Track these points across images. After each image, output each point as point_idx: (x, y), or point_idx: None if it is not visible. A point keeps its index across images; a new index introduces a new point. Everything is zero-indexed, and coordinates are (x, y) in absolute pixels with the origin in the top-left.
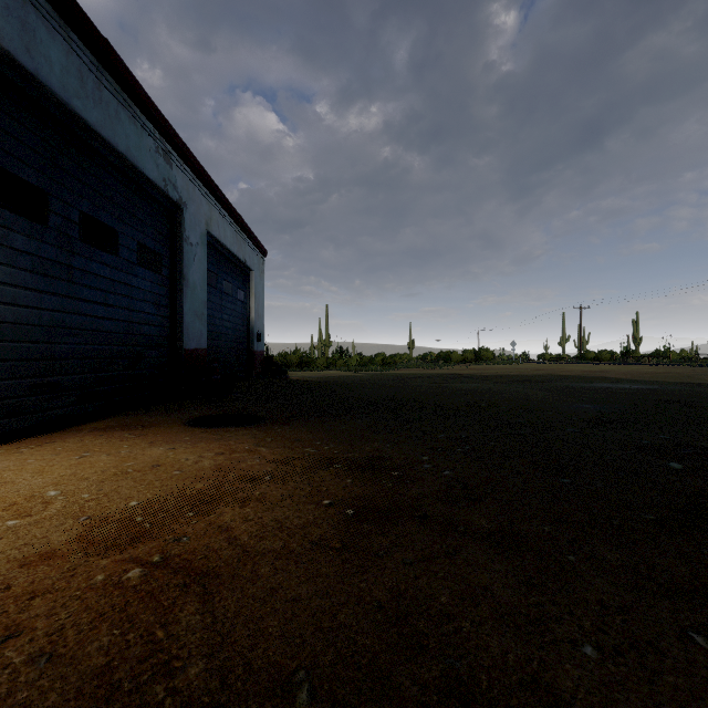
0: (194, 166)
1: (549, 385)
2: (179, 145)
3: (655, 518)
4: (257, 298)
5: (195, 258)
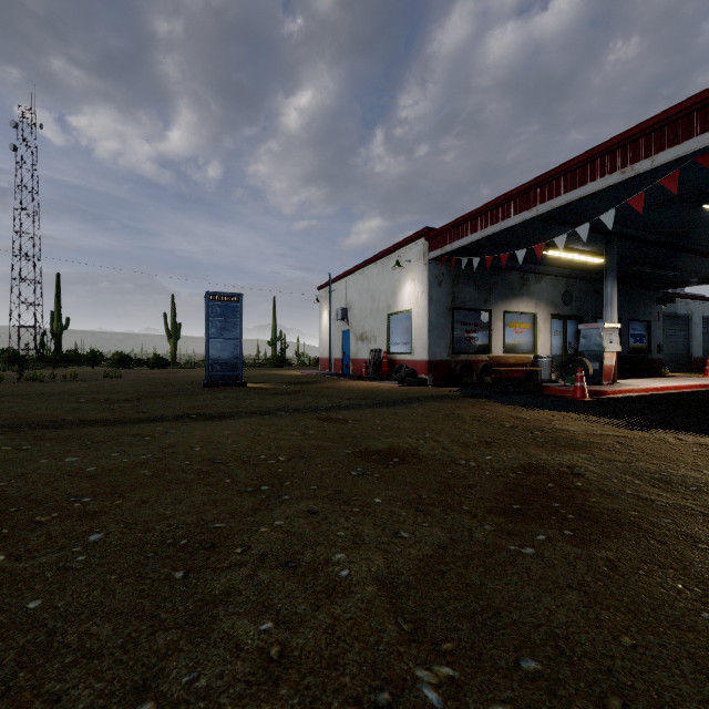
0: (696, 299)
1: None
2: (691, 298)
3: None
4: None
5: (697, 327)
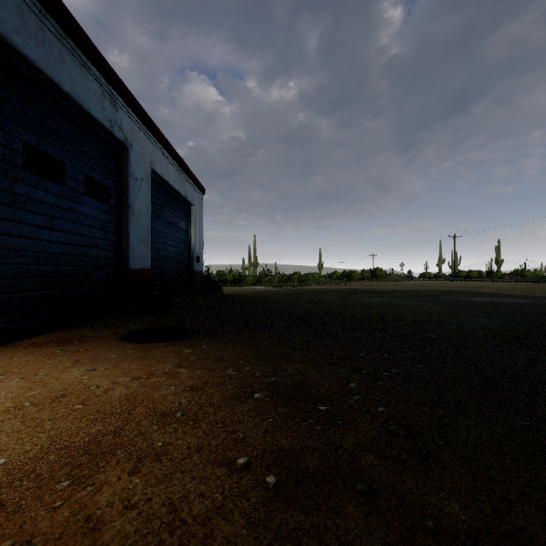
0: (138, 112)
1: (439, 299)
2: (124, 92)
3: None
4: (196, 227)
5: (140, 191)
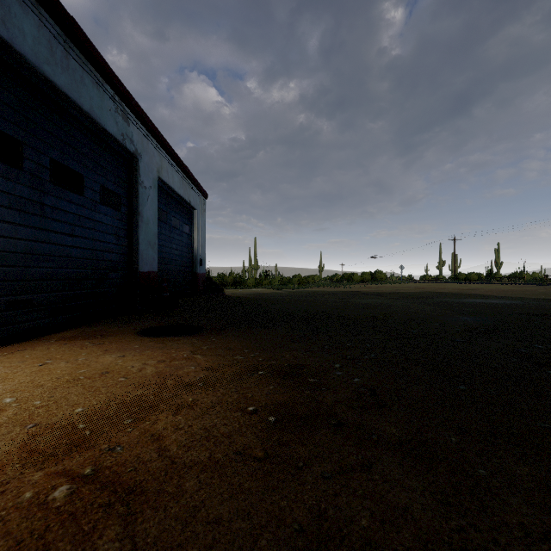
0: (147, 124)
1: (432, 300)
2: (135, 107)
3: (550, 427)
4: (199, 231)
5: (148, 198)
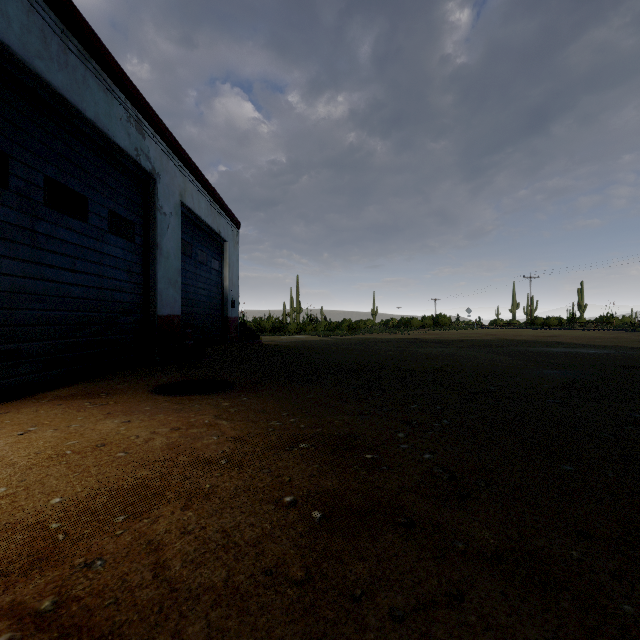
0: (167, 138)
1: (508, 350)
2: (152, 116)
3: None
4: (231, 267)
5: (168, 227)
